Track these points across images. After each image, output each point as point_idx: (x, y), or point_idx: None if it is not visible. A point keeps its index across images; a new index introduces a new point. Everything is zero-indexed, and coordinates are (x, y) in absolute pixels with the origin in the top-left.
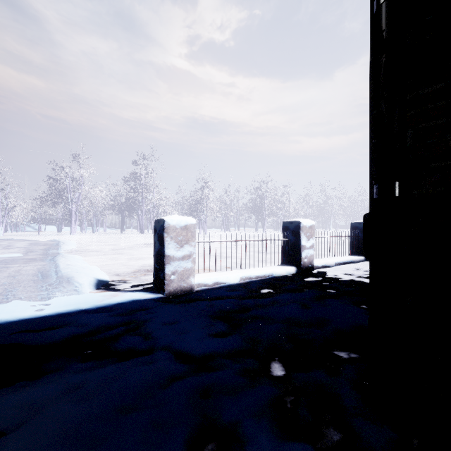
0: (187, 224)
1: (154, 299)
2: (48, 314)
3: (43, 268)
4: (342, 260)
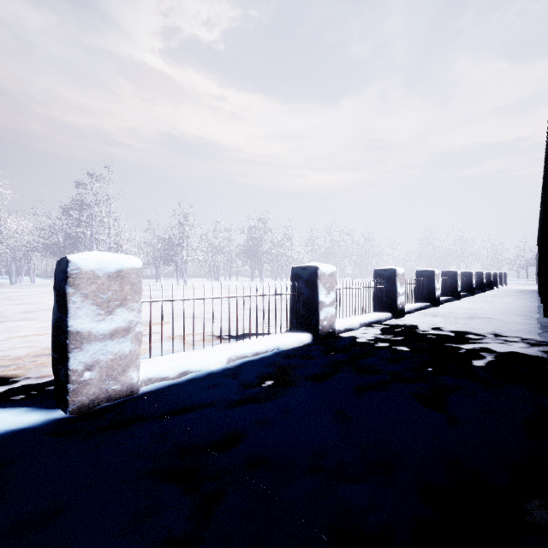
0: (121, 268)
1: (35, 431)
2: None
3: None
4: (368, 319)
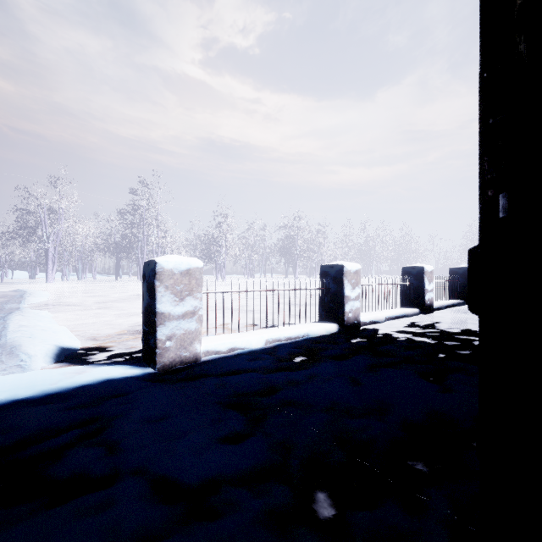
0: (189, 268)
1: (139, 378)
2: None
3: None
4: (394, 313)
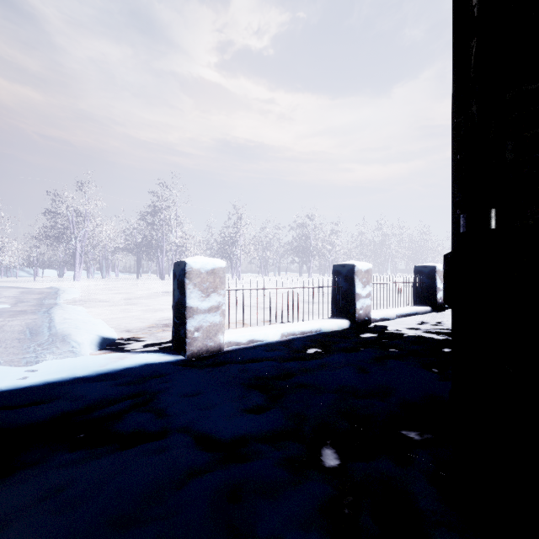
0: (214, 267)
1: (172, 363)
2: (33, 384)
3: (33, 322)
4: (405, 311)
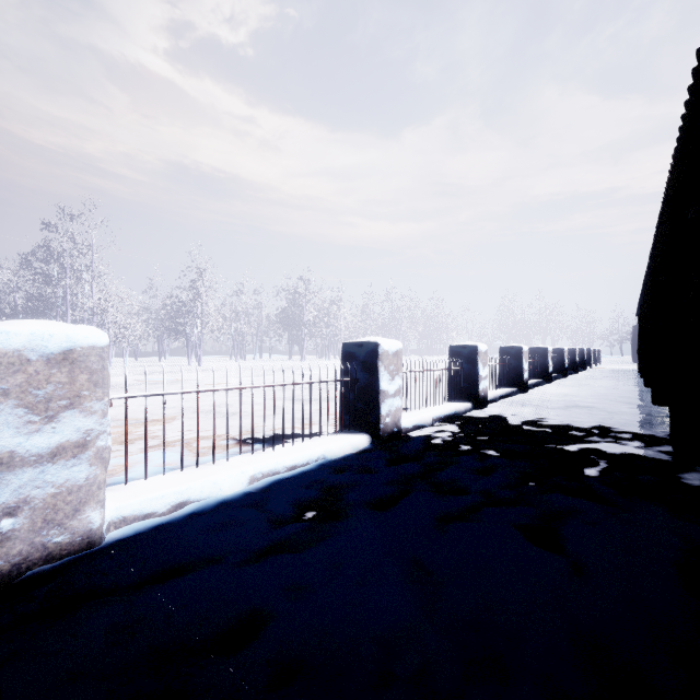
0: (71, 347)
1: None
2: None
3: None
4: (443, 412)
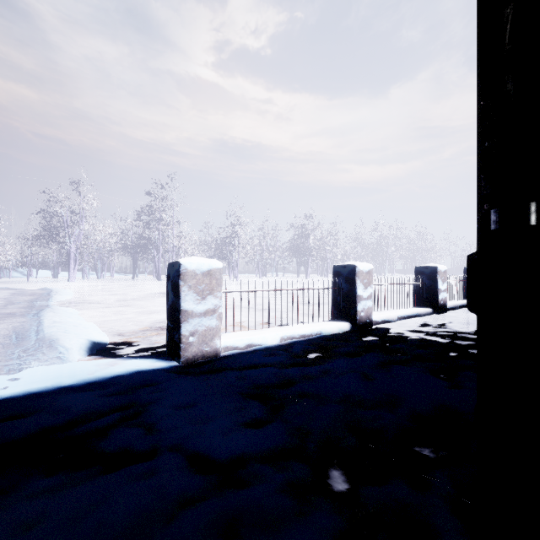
0: (210, 268)
1: (166, 370)
2: (13, 395)
3: (21, 326)
4: (406, 313)
